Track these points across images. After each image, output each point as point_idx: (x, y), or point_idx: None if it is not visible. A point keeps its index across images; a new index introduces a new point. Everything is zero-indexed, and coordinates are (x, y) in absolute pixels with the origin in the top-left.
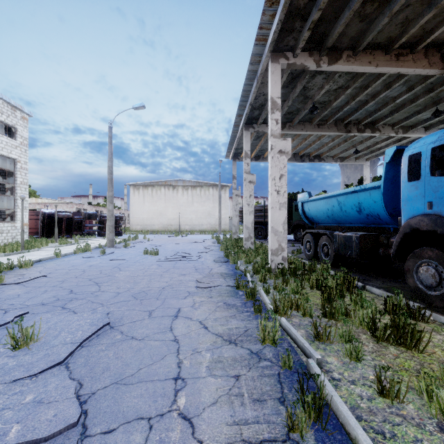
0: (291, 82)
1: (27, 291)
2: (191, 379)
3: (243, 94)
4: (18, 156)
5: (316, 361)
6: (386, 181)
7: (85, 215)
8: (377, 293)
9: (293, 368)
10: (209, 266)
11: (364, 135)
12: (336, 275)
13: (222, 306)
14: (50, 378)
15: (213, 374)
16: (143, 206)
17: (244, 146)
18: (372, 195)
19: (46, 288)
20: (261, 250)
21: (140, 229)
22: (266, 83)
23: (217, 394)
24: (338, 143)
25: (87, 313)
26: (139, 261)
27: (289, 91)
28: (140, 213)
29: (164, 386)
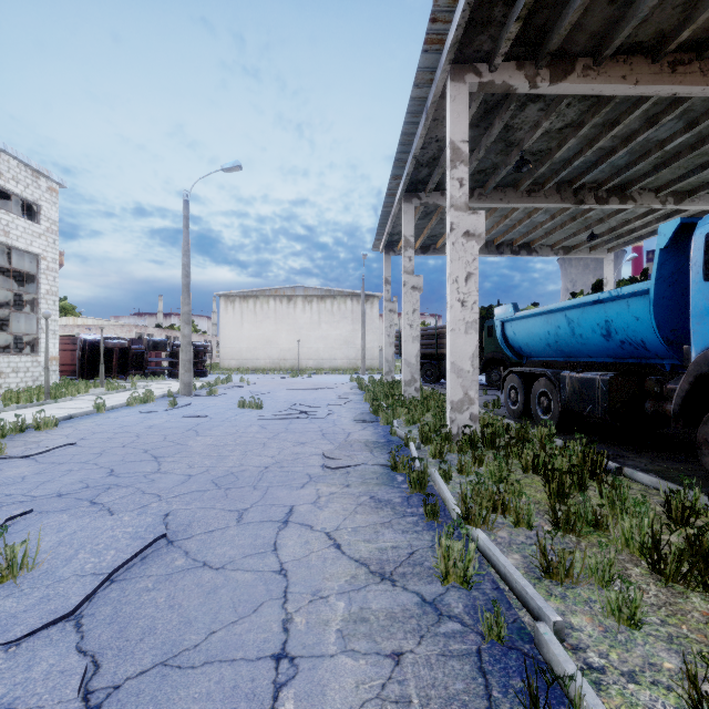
0: (483, 117)
1: (39, 471)
2: (308, 660)
3: (402, 140)
4: (43, 250)
5: (551, 626)
6: (659, 281)
7: (149, 343)
8: (645, 482)
9: (505, 640)
10: (346, 428)
11: (606, 209)
12: (568, 447)
13: (367, 503)
14: (42, 649)
15: (350, 650)
16: (240, 329)
17: (404, 229)
18: (632, 306)
19: (72, 465)
20: (432, 402)
21: (236, 366)
22: (442, 120)
23: (358, 697)
24: (560, 224)
25: (129, 514)
26: (230, 419)
27: (481, 134)
28: (236, 340)
29: (255, 675)
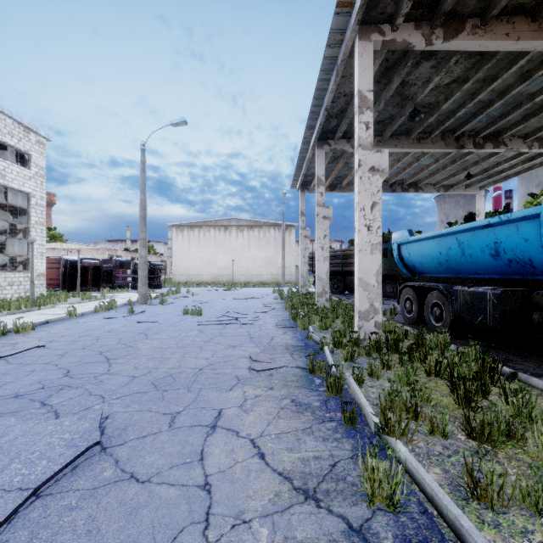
0: (384, 74)
1: (6, 372)
2: None
3: (316, 95)
4: (32, 189)
5: None
6: None
7: (116, 263)
8: (540, 387)
9: None
10: (270, 332)
11: (481, 153)
12: (464, 352)
13: (289, 407)
14: None
15: None
16: (188, 252)
17: (316, 170)
18: (521, 229)
19: (35, 366)
20: (340, 310)
21: (184, 280)
22: (349, 77)
23: None
24: (442, 166)
25: (70, 418)
26: (175, 324)
27: (381, 89)
28: (184, 260)
29: None
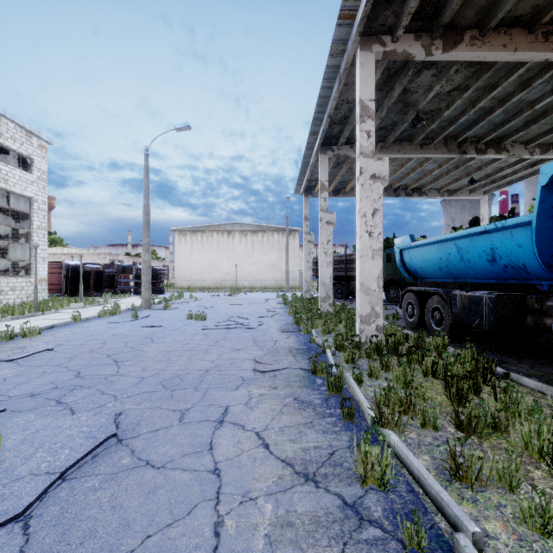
0: (386, 82)
1: (18, 373)
2: None
3: (319, 102)
4: (34, 194)
5: (470, 536)
6: (540, 214)
7: (118, 268)
8: (530, 386)
9: (425, 548)
10: (273, 336)
11: (484, 158)
12: (461, 354)
13: (291, 404)
14: None
15: None
16: (190, 256)
17: (320, 175)
18: (515, 236)
19: (46, 368)
20: (343, 315)
21: (187, 285)
22: (352, 85)
23: None
24: (446, 171)
25: (86, 414)
26: (180, 328)
27: (383, 97)
28: (187, 265)
29: None
